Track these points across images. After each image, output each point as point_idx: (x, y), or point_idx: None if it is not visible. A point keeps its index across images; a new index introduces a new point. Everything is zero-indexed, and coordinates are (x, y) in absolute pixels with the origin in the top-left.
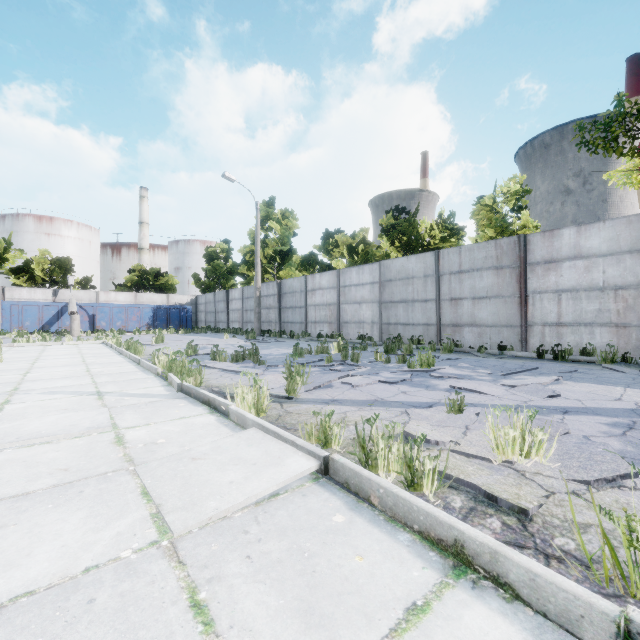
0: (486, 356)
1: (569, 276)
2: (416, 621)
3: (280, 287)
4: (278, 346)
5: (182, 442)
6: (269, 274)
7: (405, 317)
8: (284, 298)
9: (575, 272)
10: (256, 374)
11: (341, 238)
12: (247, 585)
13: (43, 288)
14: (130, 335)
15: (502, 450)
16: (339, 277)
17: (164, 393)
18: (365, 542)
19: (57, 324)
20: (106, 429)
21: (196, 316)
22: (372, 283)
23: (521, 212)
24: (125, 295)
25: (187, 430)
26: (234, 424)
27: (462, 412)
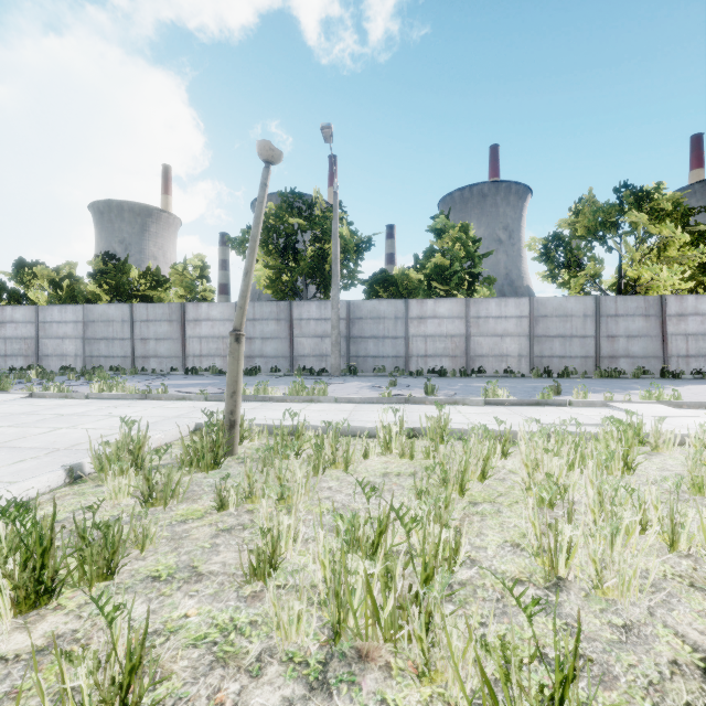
0: (157, 375)
1: (205, 329)
2: (53, 401)
3: None
4: None
5: None
6: None
7: (107, 351)
8: None
9: (208, 328)
10: None
11: (41, 271)
12: (14, 403)
13: None
14: None
15: None
16: (38, 313)
17: None
18: (44, 400)
19: None
20: None
21: None
22: (76, 322)
23: (203, 280)
24: None
25: None
26: None
27: None
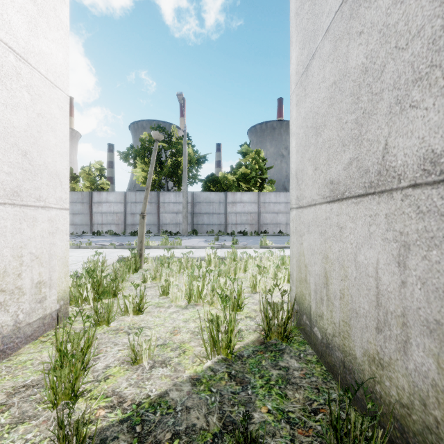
0: (74, 236)
1: (105, 208)
2: None
3: None
4: None
5: None
6: None
7: None
8: None
9: (107, 207)
10: None
11: None
12: None
13: None
14: None
15: None
16: None
17: None
18: None
19: None
20: None
21: None
22: None
23: (102, 177)
24: None
25: None
26: None
27: None
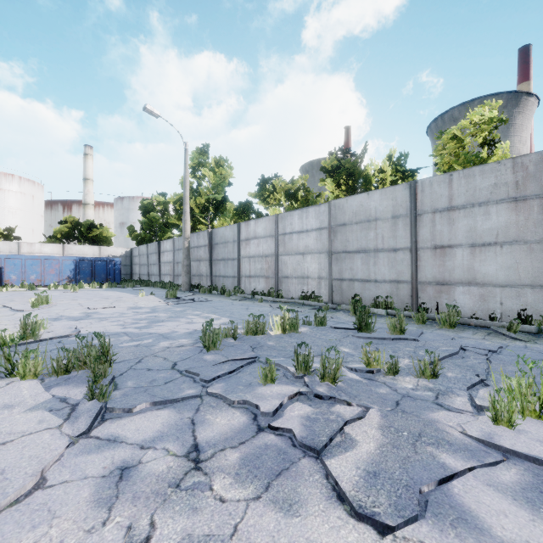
0: (527, 338)
1: None
2: None
3: (211, 237)
4: (197, 311)
5: None
6: (202, 225)
7: (364, 271)
8: (215, 249)
9: None
10: None
11: (279, 183)
12: None
13: None
14: (41, 290)
15: None
16: (277, 223)
17: None
18: None
19: None
20: None
21: (131, 269)
22: (319, 229)
23: (496, 145)
24: (52, 247)
25: None
26: None
27: None
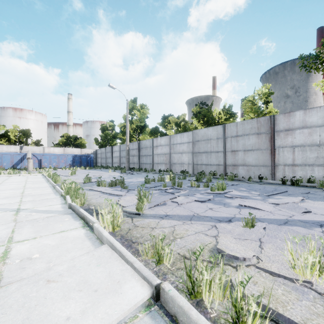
0: (253, 183)
1: (299, 138)
2: None
3: (139, 145)
4: (137, 176)
5: (51, 257)
6: (134, 138)
7: (206, 161)
8: (141, 150)
9: (303, 136)
10: (121, 195)
11: (171, 119)
12: None
13: (14, 145)
14: (60, 170)
15: (302, 272)
16: (170, 139)
17: (59, 209)
18: None
19: (21, 164)
20: (0, 244)
21: (96, 160)
22: (188, 142)
23: (268, 104)
24: (58, 149)
25: (60, 244)
26: (96, 237)
27: (253, 227)
